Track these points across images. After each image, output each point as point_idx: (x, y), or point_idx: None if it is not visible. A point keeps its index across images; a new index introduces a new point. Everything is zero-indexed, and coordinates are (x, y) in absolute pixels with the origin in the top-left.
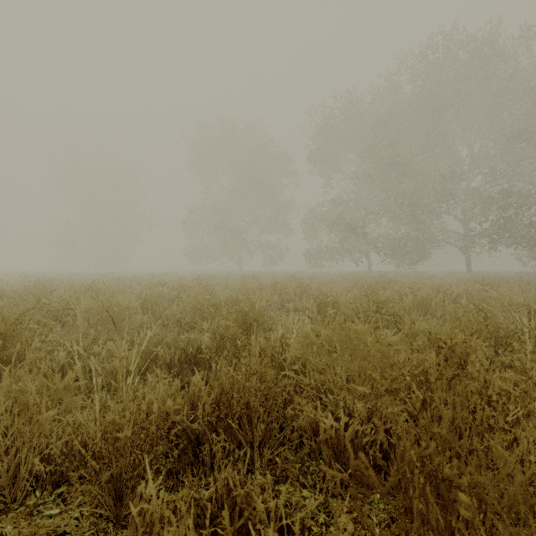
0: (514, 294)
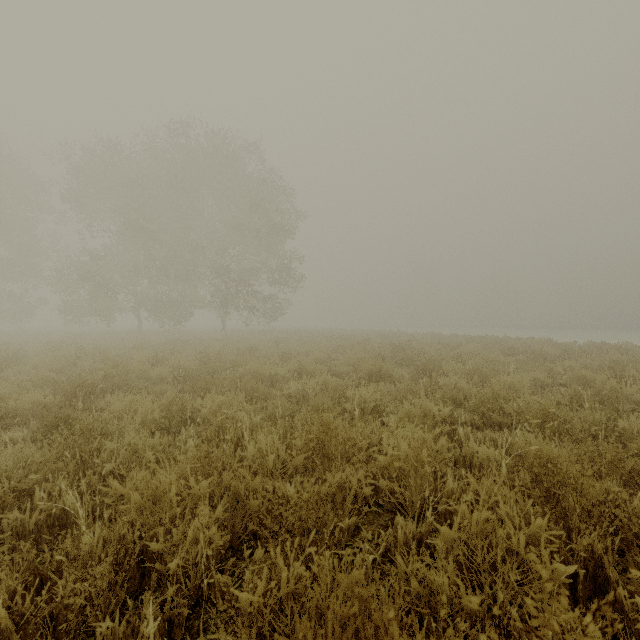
0: (123, 354)
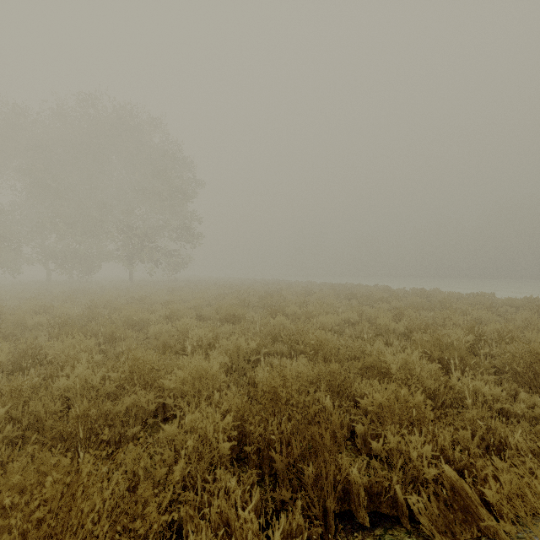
0: (18, 304)
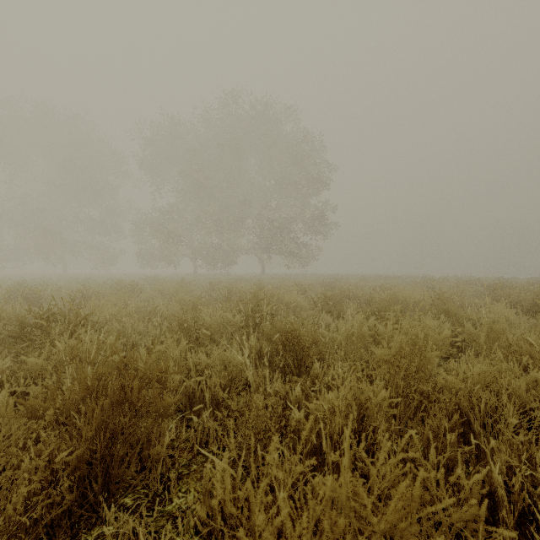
0: None
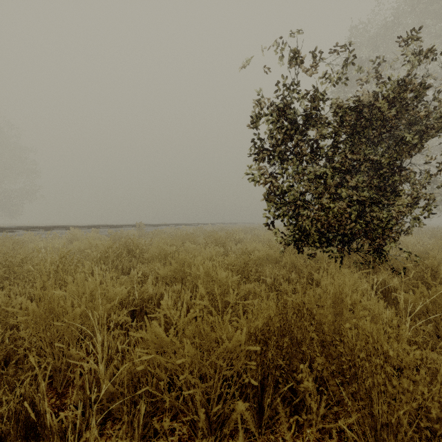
0: None
